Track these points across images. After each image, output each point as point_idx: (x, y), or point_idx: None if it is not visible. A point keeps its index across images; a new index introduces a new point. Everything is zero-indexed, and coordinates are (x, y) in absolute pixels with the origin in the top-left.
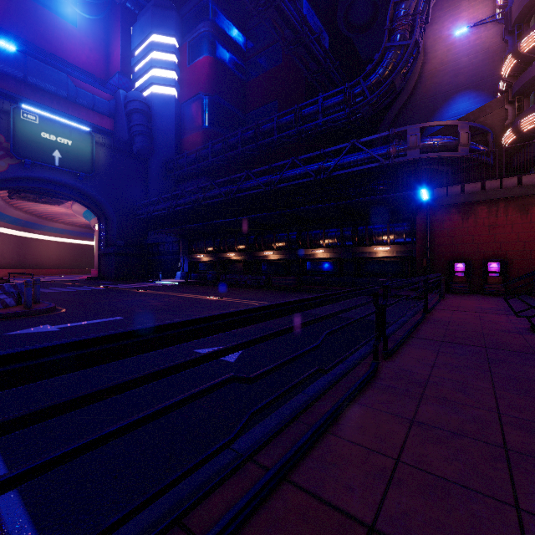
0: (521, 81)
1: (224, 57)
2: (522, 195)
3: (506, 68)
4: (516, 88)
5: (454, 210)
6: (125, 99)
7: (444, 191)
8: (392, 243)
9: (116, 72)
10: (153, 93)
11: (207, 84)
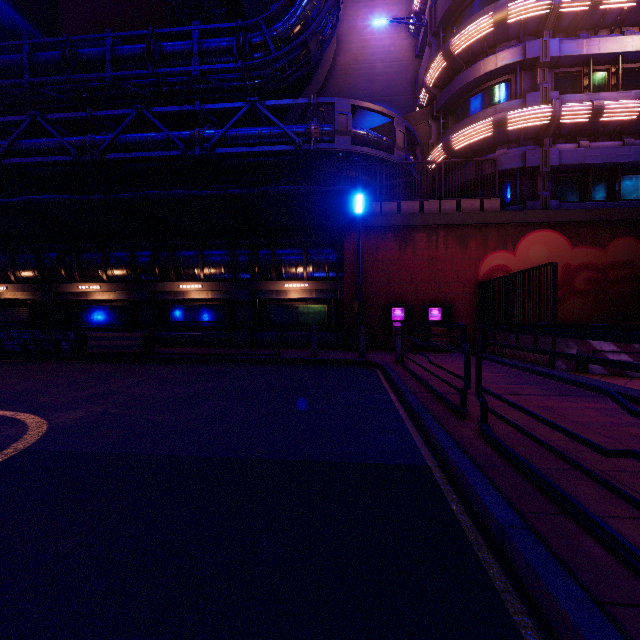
0: (450, 90)
1: None
2: (462, 223)
3: (434, 73)
4: (443, 99)
5: (390, 235)
6: None
7: (378, 208)
8: (309, 279)
9: None
10: None
11: None
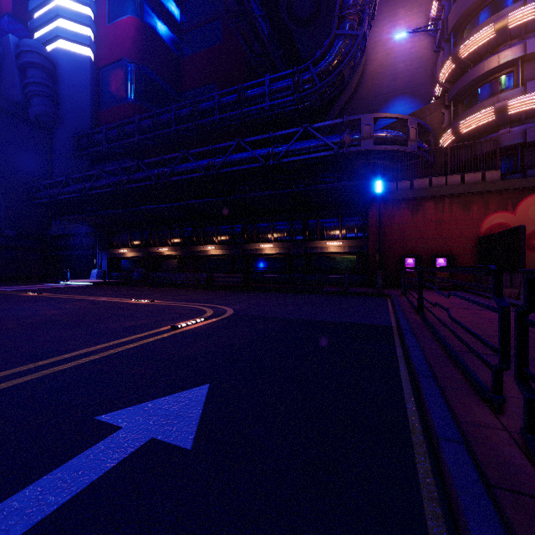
0: (458, 86)
1: (154, 23)
2: (465, 192)
3: (445, 73)
4: (453, 92)
5: (404, 205)
6: (18, 48)
7: (394, 186)
8: (343, 238)
9: (5, 13)
10: (59, 48)
11: (133, 50)
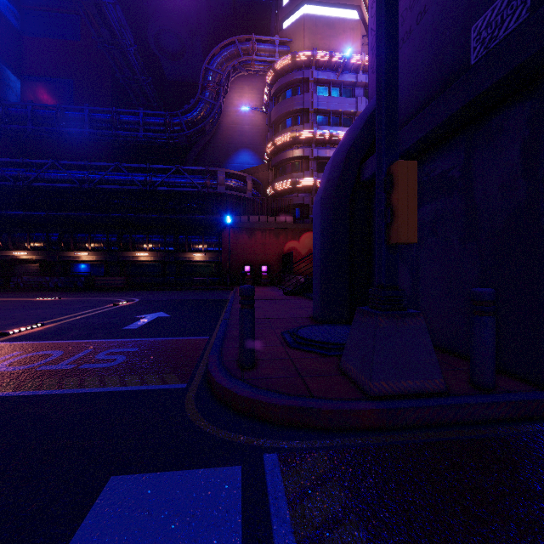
0: (276, 160)
1: None
2: (276, 228)
3: (269, 149)
4: (273, 162)
5: (244, 231)
6: None
7: (239, 218)
8: (205, 251)
9: None
10: None
11: None
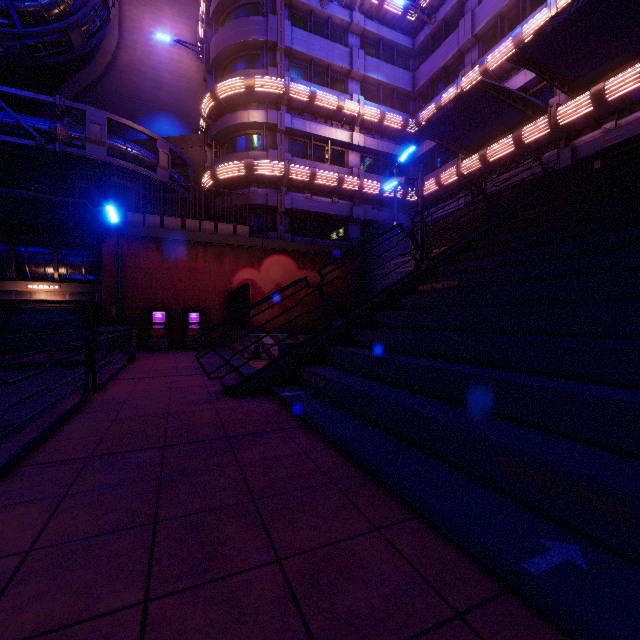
0: (218, 127)
1: None
2: (218, 242)
3: (206, 107)
4: (214, 132)
5: (153, 245)
6: None
7: (141, 219)
8: (64, 280)
9: None
10: None
11: None
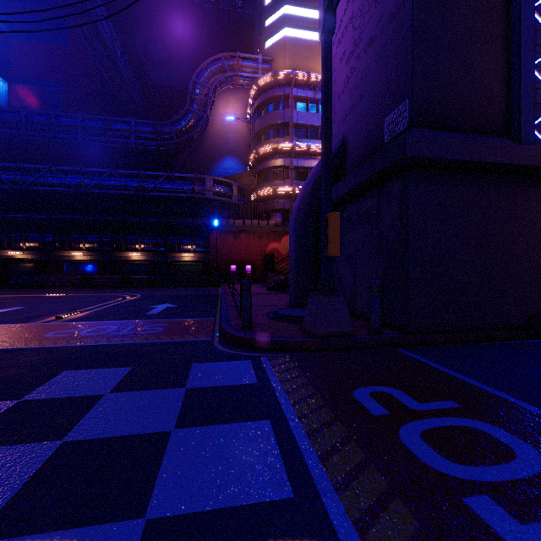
0: (259, 168)
1: None
2: (260, 230)
3: (253, 157)
4: (257, 170)
5: (230, 234)
6: None
7: (225, 221)
8: (194, 251)
9: None
10: None
11: None
